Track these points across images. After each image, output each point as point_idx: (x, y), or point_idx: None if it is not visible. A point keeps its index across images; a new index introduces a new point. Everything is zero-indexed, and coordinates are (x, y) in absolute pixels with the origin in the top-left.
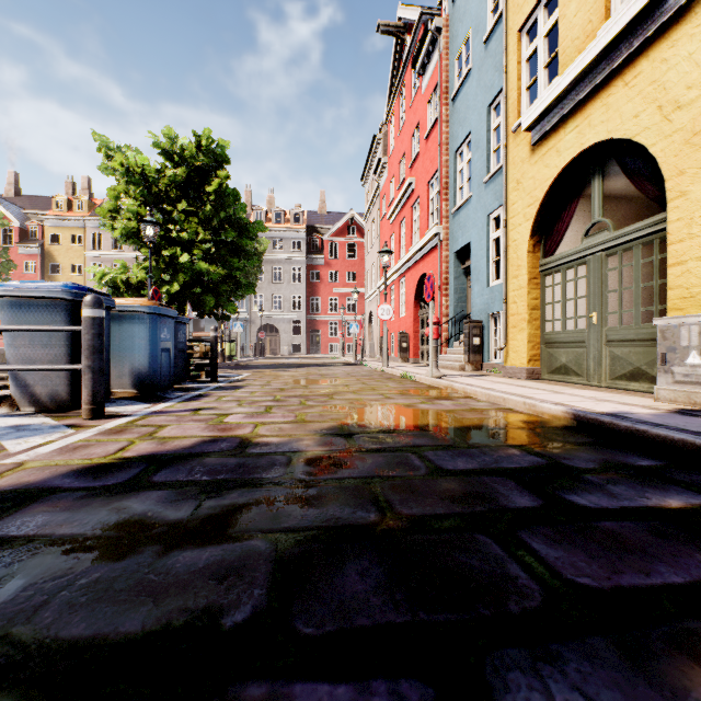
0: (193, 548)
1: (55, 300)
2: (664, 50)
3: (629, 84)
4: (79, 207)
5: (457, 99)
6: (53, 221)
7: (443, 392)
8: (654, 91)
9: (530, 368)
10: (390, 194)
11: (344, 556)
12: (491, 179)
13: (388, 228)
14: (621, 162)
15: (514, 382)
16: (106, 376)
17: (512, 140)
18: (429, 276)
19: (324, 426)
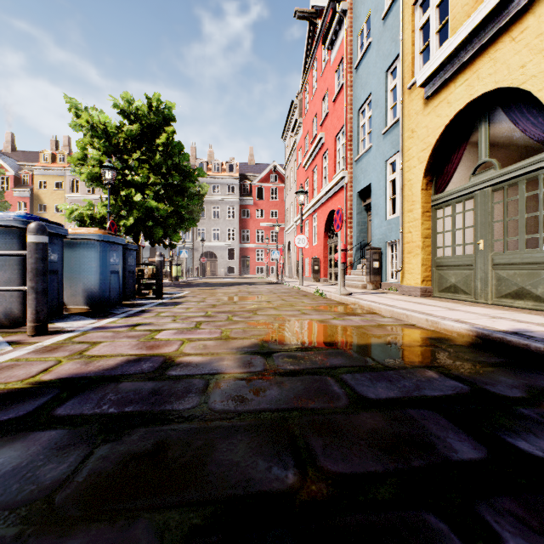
0: (49, 542)
1: (9, 228)
2: None
3: (516, 39)
4: (61, 160)
5: (359, 67)
6: (40, 171)
7: (351, 308)
8: (540, 43)
9: (423, 287)
10: (305, 147)
11: None
12: (388, 131)
13: (303, 174)
14: (506, 109)
15: (411, 299)
16: (59, 295)
17: (407, 96)
18: (338, 210)
19: (246, 343)
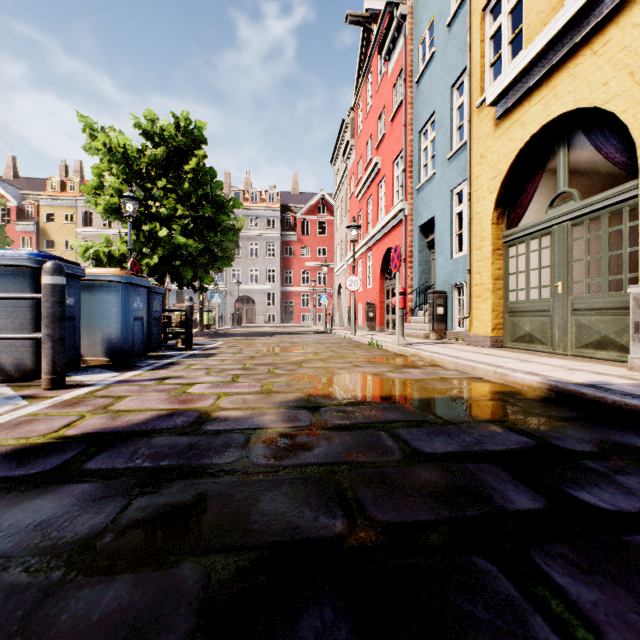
0: (95, 581)
1: (20, 268)
2: (635, 15)
3: (597, 53)
4: (71, 188)
5: (421, 81)
6: (47, 201)
7: (410, 360)
8: (625, 57)
9: (494, 336)
10: (357, 174)
11: (298, 600)
12: (454, 155)
13: (355, 206)
14: (587, 132)
15: (479, 350)
16: (76, 344)
17: (475, 116)
18: (396, 247)
19: (290, 397)
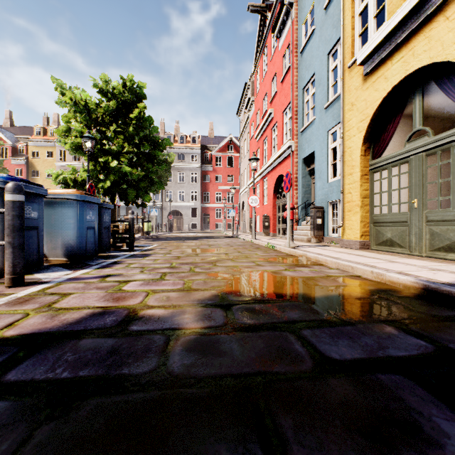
0: None
1: None
2: None
3: (449, 18)
4: (51, 133)
5: (304, 51)
6: (34, 143)
7: (299, 260)
8: None
9: (362, 241)
10: (256, 122)
11: None
12: (330, 105)
13: (255, 145)
14: (439, 82)
15: (352, 252)
16: (39, 248)
17: (347, 74)
18: (287, 173)
19: (206, 295)
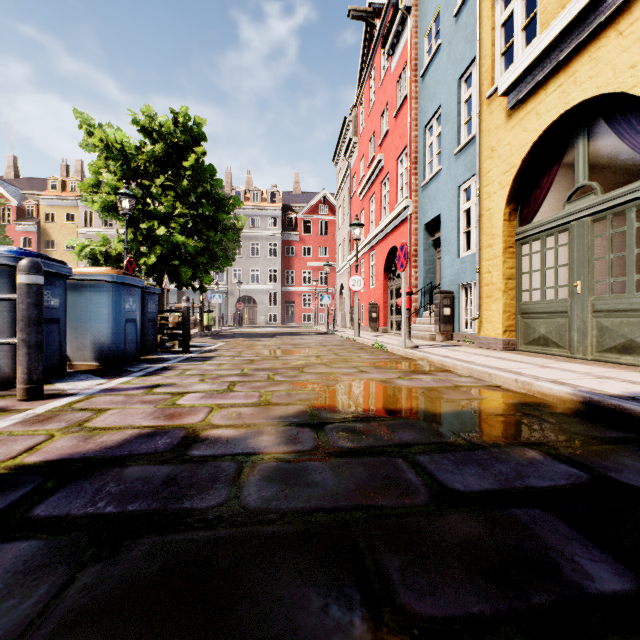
0: None
1: None
2: None
3: (623, 33)
4: (72, 188)
5: (426, 75)
6: (48, 201)
7: (418, 365)
8: None
9: (506, 339)
10: (360, 172)
11: None
12: (462, 150)
13: (358, 204)
14: (610, 121)
15: (491, 354)
16: (61, 348)
17: (485, 108)
18: (402, 245)
19: (291, 411)
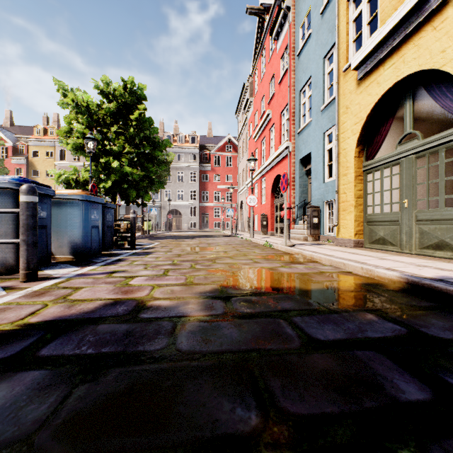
0: None
1: (4, 189)
2: None
3: (437, 28)
4: (51, 133)
5: (301, 54)
6: (34, 142)
7: (295, 257)
8: None
9: (356, 240)
10: (254, 122)
11: None
12: (326, 107)
13: (253, 145)
14: (428, 88)
15: (346, 250)
16: (47, 246)
17: (342, 78)
18: (284, 174)
19: (207, 289)
